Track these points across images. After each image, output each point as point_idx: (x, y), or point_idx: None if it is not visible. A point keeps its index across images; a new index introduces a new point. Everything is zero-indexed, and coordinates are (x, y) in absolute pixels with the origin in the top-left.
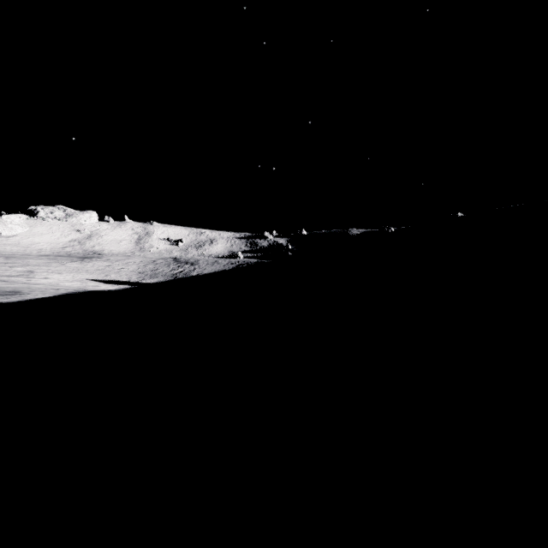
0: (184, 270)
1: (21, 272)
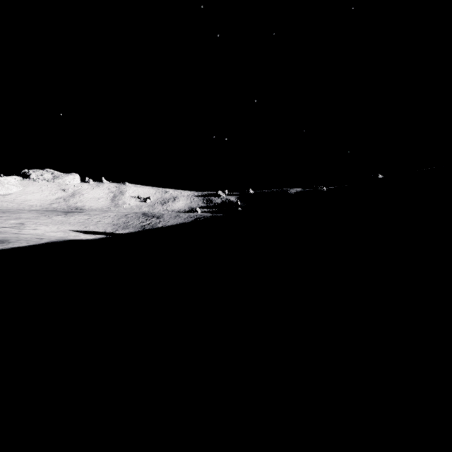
0: (151, 222)
1: (14, 224)
